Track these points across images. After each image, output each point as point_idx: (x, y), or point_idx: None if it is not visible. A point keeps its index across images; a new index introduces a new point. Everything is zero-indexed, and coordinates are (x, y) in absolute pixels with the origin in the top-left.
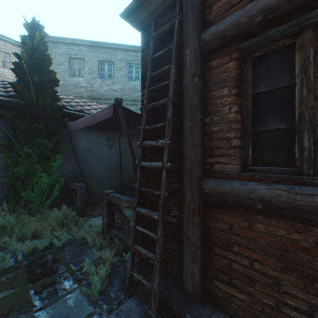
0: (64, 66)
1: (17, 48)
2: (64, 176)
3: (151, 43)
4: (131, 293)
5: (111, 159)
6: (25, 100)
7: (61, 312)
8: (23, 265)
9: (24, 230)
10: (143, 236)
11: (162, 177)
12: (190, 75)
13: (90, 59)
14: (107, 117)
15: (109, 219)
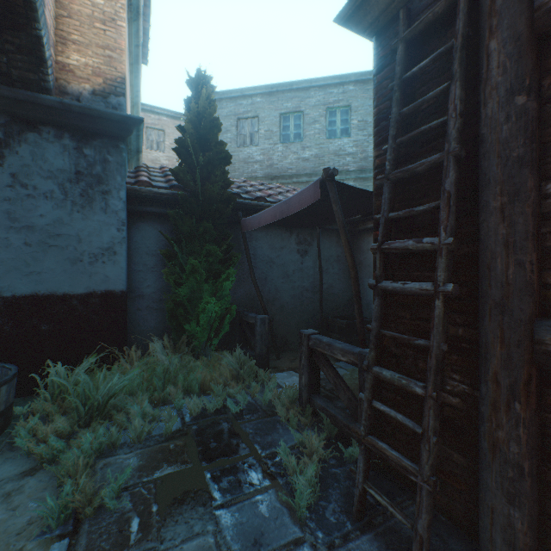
0: (231, 134)
1: (172, 121)
2: (236, 302)
3: (400, 52)
4: (365, 525)
5: (304, 276)
6: (189, 190)
7: (251, 521)
8: (192, 430)
9: (188, 379)
10: (380, 420)
11: (433, 311)
12: (500, 94)
13: (266, 116)
14: (307, 203)
15: (310, 379)
